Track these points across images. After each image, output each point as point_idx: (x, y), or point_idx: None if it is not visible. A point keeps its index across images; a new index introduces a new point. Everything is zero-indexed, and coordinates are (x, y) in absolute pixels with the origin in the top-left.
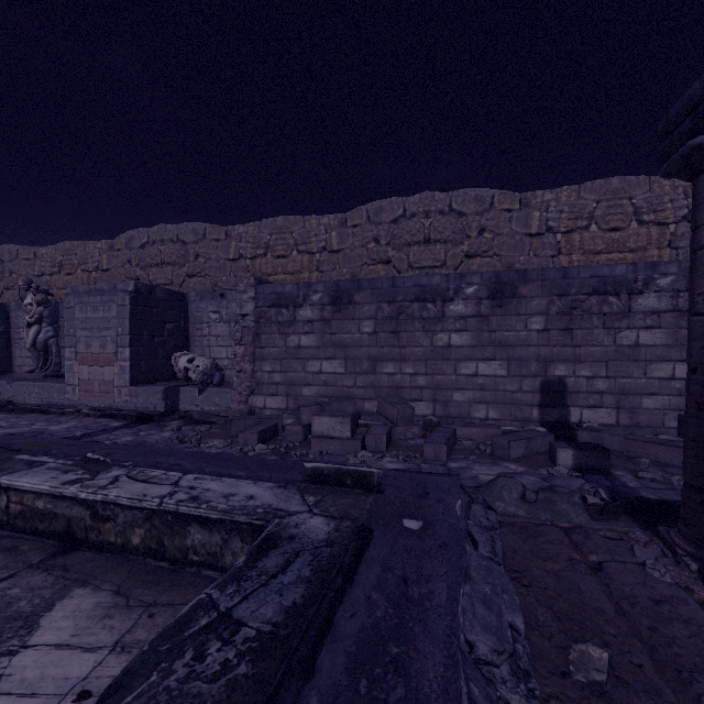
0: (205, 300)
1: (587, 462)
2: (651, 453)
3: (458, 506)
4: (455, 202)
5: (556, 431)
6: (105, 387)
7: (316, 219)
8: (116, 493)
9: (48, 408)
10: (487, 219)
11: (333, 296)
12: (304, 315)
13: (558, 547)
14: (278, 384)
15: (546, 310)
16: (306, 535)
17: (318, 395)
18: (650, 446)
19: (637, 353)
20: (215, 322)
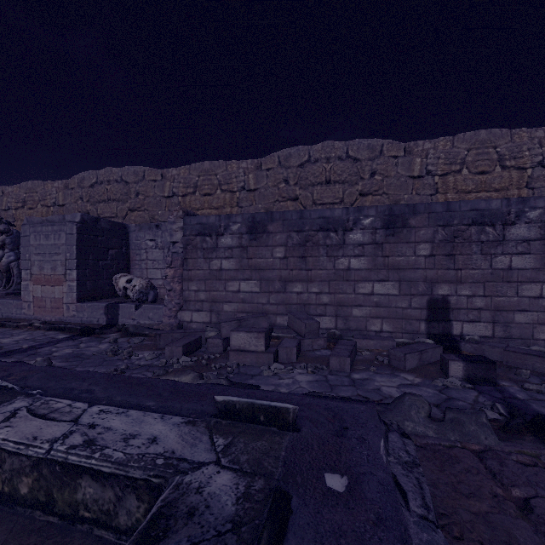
0: (143, 230)
1: (476, 373)
2: (529, 364)
3: (382, 449)
4: (351, 150)
5: (442, 343)
6: (55, 304)
7: (236, 163)
8: (4, 435)
9: (5, 322)
10: (378, 164)
11: (250, 226)
12: (225, 242)
13: (477, 477)
14: (203, 301)
15: (432, 239)
16: (208, 507)
17: (237, 311)
18: (528, 357)
19: (510, 275)
20: (151, 249)
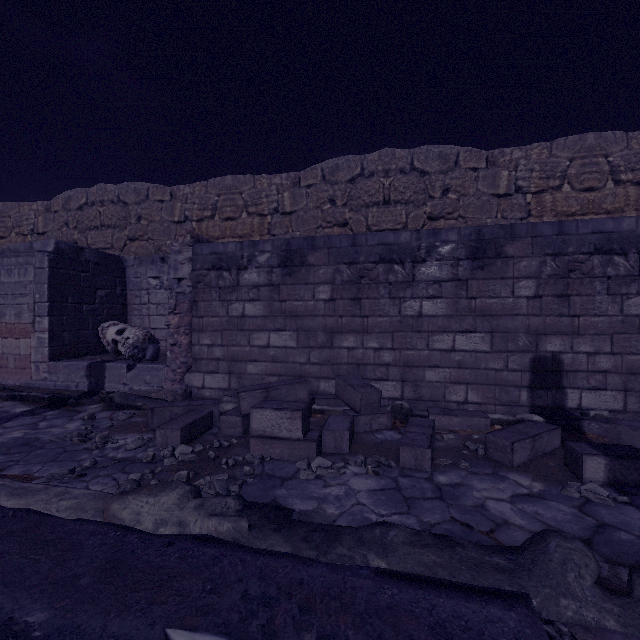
0: (144, 265)
1: (626, 475)
2: None
3: None
4: (418, 160)
5: (555, 421)
6: (20, 362)
7: (267, 178)
8: None
9: None
10: (452, 178)
11: (283, 257)
12: (249, 279)
13: None
14: (219, 360)
15: (537, 273)
16: None
17: (265, 373)
18: None
19: None
20: (155, 289)
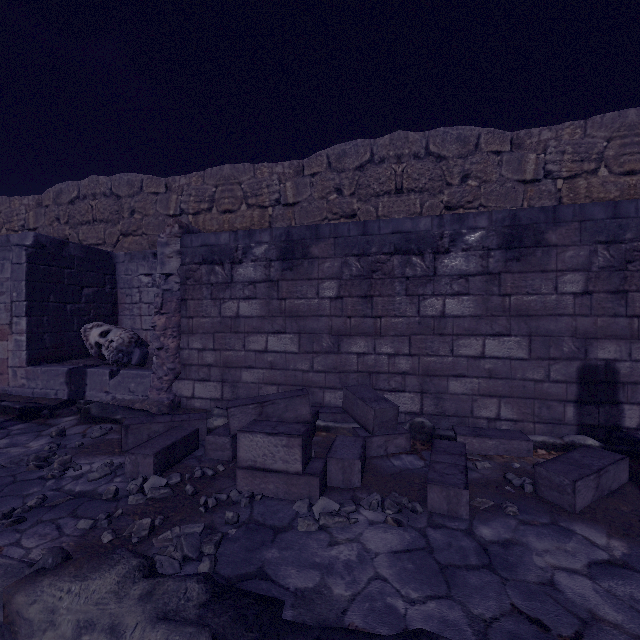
0: (135, 261)
1: None
2: None
3: None
4: (433, 144)
5: (614, 445)
6: None
7: (268, 167)
8: None
9: None
10: (472, 163)
11: (283, 248)
12: (244, 274)
13: None
14: (211, 366)
15: (586, 264)
16: None
17: (262, 381)
18: None
19: None
20: (146, 287)
